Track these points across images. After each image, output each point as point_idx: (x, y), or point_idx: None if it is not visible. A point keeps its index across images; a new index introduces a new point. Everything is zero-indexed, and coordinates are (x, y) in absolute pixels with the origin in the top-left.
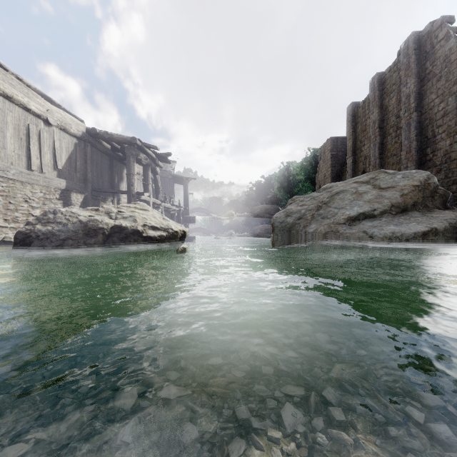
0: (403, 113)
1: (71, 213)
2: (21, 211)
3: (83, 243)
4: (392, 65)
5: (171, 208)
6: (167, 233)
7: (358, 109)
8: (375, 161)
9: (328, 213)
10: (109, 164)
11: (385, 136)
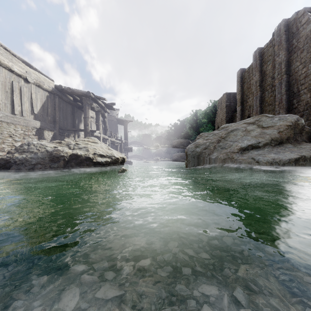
0: (276, 76)
1: (40, 145)
2: (6, 143)
3: (48, 166)
4: (268, 42)
5: (115, 142)
6: (111, 159)
7: (244, 73)
8: (257, 109)
9: (225, 145)
10: (72, 111)
11: (264, 92)
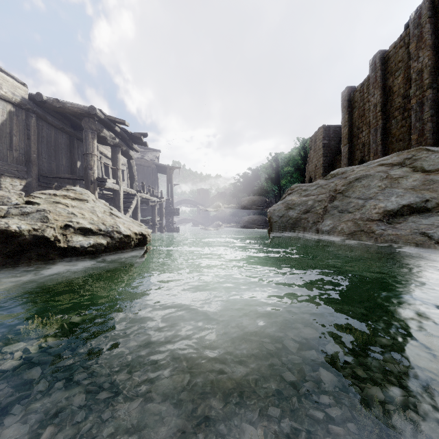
0: (413, 92)
1: None
2: None
3: None
4: (397, 40)
5: (151, 199)
6: (109, 240)
7: (354, 93)
8: (377, 148)
9: (347, 205)
10: (68, 144)
11: (389, 120)
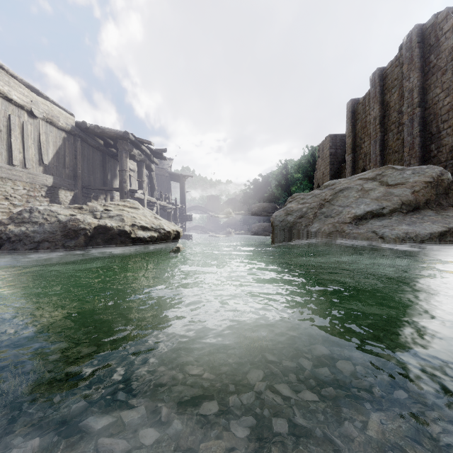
0: (405, 109)
1: (49, 212)
2: (0, 210)
3: (61, 245)
4: (394, 59)
5: (167, 206)
6: (158, 234)
7: (357, 106)
8: (376, 158)
9: (331, 211)
10: (102, 160)
11: (387, 133)
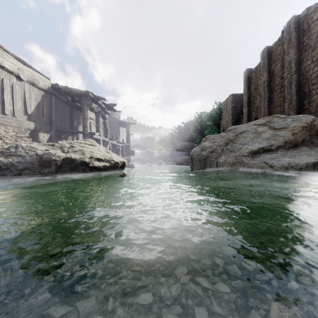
0: (286, 75)
1: (30, 148)
2: None
3: (38, 172)
4: (277, 40)
5: (117, 145)
6: (109, 164)
7: (251, 73)
8: (265, 110)
9: (234, 147)
10: (70, 111)
11: (272, 92)
